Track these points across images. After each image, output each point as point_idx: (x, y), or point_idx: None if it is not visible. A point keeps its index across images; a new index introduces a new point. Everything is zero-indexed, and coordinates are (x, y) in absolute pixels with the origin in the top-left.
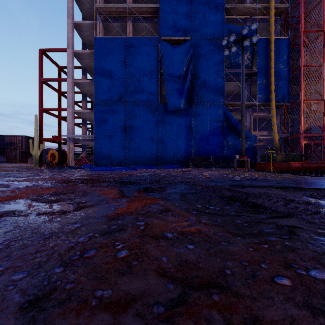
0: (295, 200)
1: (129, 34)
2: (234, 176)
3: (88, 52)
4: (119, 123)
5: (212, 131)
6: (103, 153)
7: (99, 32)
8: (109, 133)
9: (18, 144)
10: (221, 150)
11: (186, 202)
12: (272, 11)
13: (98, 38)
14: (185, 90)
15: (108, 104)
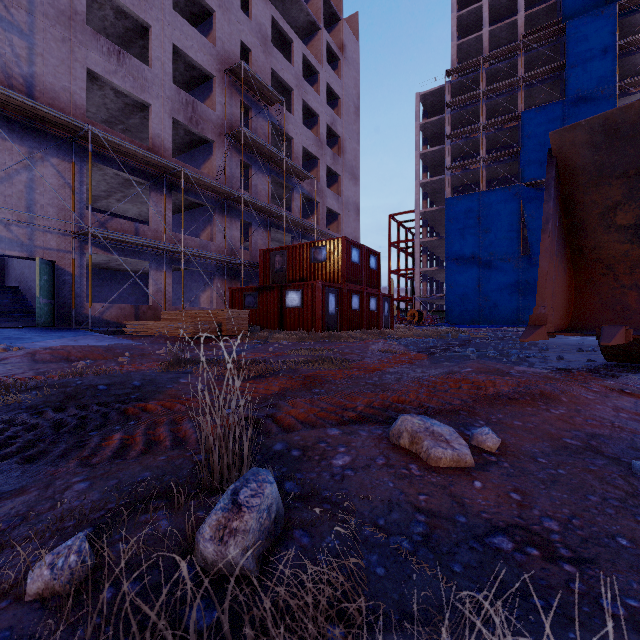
0: None
1: (482, 183)
2: None
3: (435, 209)
4: (472, 280)
5: None
6: (454, 312)
7: (448, 188)
8: (461, 291)
9: None
10: None
11: None
12: None
13: (450, 199)
14: None
15: (460, 263)
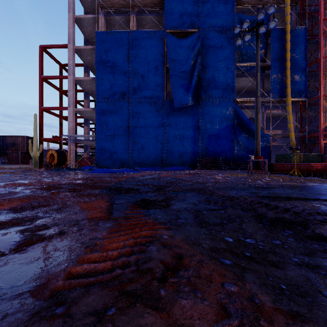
0: None
1: (133, 28)
2: (254, 180)
3: (89, 48)
4: (122, 121)
5: (221, 130)
6: (105, 154)
7: (101, 27)
8: (111, 132)
9: (19, 145)
10: (231, 150)
11: (205, 230)
12: None
13: (100, 32)
14: (192, 85)
15: (110, 102)
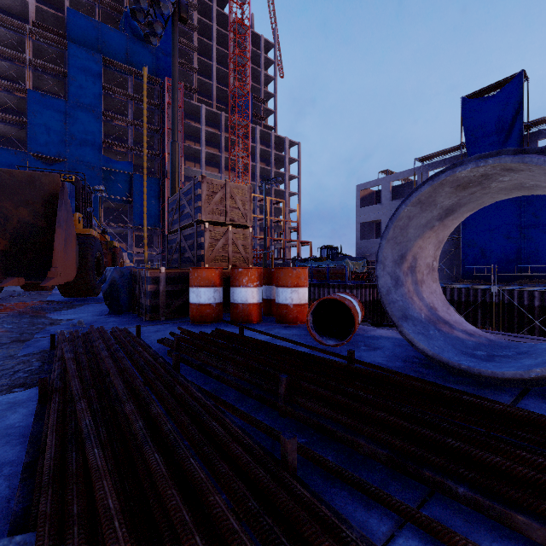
0: None
1: None
2: None
3: None
4: None
5: None
6: None
7: None
8: None
9: None
10: None
11: None
12: (145, 156)
13: None
14: None
15: None
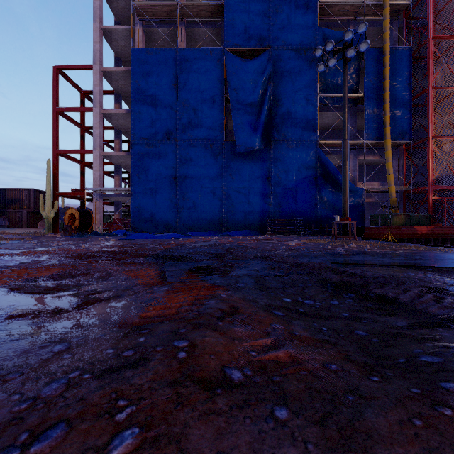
0: (447, 289)
1: (181, 44)
2: (335, 247)
3: (122, 70)
4: (167, 170)
5: (300, 182)
6: (144, 214)
7: (139, 42)
8: (152, 185)
9: (24, 202)
10: (312, 209)
11: (264, 292)
12: (387, 9)
13: (137, 50)
14: (260, 123)
15: (151, 144)
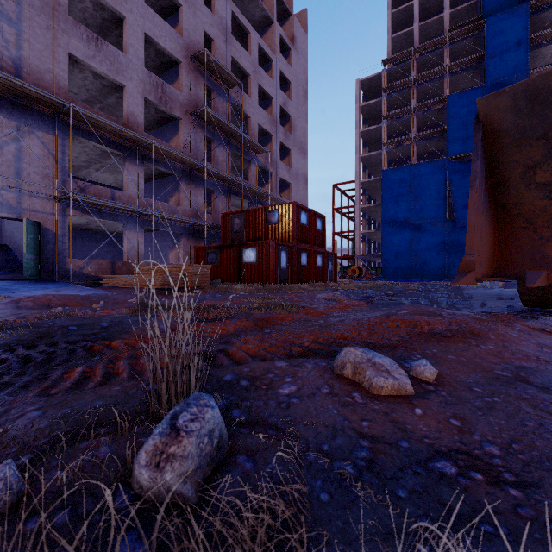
0: None
1: (413, 157)
2: None
3: (373, 180)
4: (405, 241)
5: None
6: (389, 268)
7: (384, 161)
8: (395, 250)
9: None
10: None
11: None
12: None
13: (385, 171)
14: None
15: (394, 226)
